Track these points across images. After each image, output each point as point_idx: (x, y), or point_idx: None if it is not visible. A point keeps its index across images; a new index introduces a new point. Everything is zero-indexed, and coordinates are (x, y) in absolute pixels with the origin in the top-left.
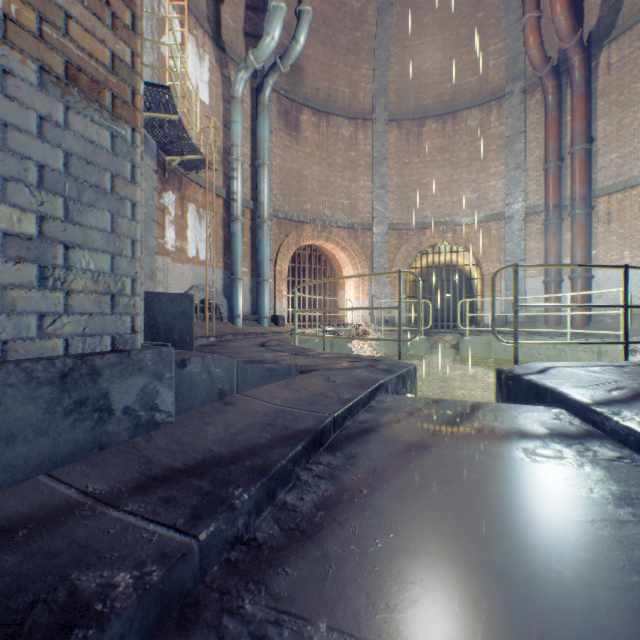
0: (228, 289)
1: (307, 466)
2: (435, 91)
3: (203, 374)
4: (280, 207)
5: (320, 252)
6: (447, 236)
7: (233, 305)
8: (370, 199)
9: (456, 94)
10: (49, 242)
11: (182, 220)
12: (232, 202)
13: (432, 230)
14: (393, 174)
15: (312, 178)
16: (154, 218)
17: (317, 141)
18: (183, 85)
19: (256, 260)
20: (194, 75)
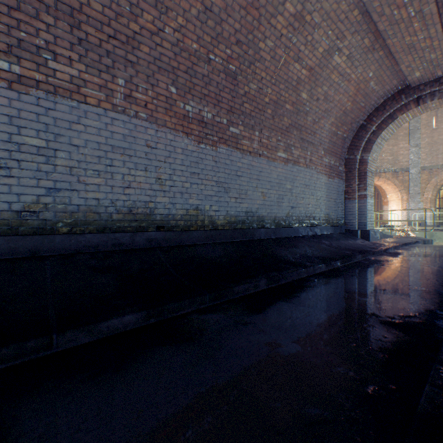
0: None
1: (404, 247)
2: None
3: (379, 234)
4: None
5: None
6: None
7: None
8: (407, 154)
9: None
10: (370, 217)
11: None
12: None
13: None
14: (424, 137)
15: None
16: None
17: None
18: None
19: None
20: None
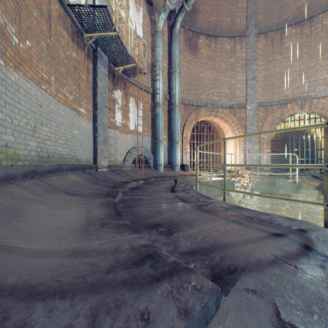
0: (154, 148)
1: None
2: (294, 6)
3: None
4: (185, 97)
5: (210, 125)
6: (304, 107)
7: (156, 158)
8: (244, 87)
9: (312, 4)
10: None
11: (126, 107)
12: (156, 95)
13: (292, 104)
14: (261, 69)
15: (205, 78)
16: (106, 105)
17: (208, 55)
18: (120, 12)
19: (171, 130)
20: (133, 20)
